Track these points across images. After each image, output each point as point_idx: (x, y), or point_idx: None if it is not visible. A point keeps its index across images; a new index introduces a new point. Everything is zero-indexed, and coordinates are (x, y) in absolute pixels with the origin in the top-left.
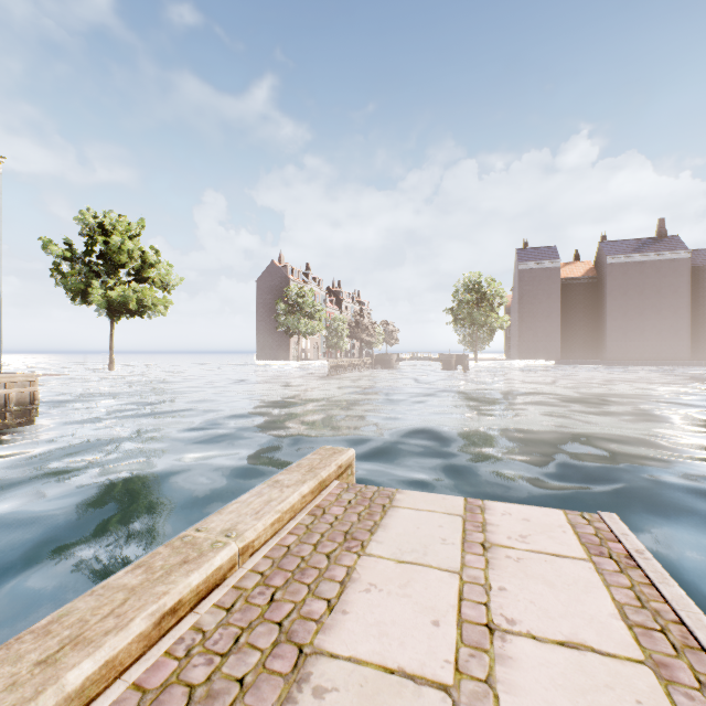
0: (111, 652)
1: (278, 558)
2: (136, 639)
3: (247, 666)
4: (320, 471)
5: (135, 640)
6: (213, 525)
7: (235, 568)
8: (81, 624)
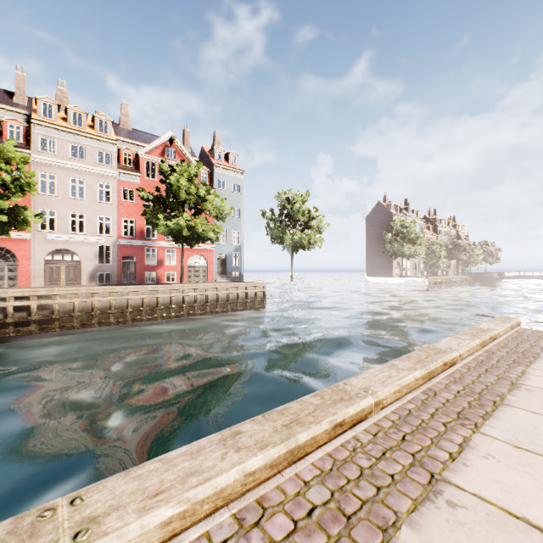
0: (486, 338)
1: (513, 337)
2: (488, 339)
3: (526, 346)
4: (509, 322)
5: (488, 339)
6: (481, 327)
7: (497, 337)
8: (471, 334)
